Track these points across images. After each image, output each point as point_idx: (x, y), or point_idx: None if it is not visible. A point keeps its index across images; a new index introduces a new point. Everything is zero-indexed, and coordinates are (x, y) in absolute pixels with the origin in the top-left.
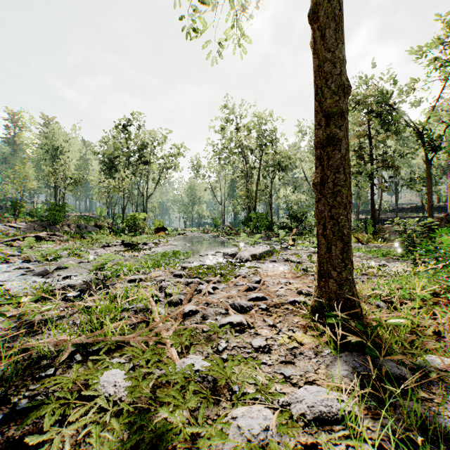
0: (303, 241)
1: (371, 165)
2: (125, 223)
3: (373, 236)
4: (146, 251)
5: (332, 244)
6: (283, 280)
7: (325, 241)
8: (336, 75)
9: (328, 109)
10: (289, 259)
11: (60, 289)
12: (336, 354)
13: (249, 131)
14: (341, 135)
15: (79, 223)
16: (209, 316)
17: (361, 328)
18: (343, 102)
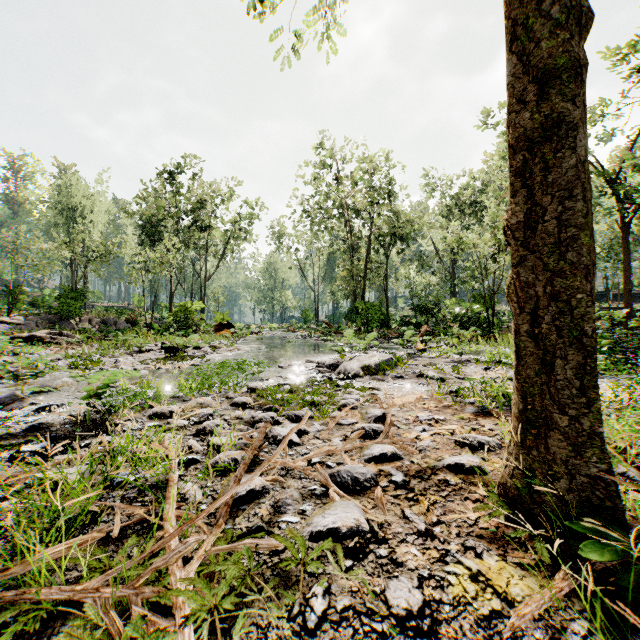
0: (438, 344)
1: None
2: (172, 317)
3: None
4: (197, 359)
5: (555, 355)
6: (423, 414)
7: (538, 348)
8: None
9: (546, 60)
10: (423, 374)
11: (19, 433)
12: (604, 636)
13: (355, 181)
14: (578, 114)
15: (105, 318)
16: (289, 505)
17: None
18: (580, 44)
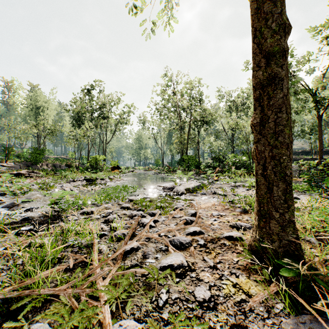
0: (224, 177)
1: None
2: (89, 163)
3: None
4: (102, 185)
5: (273, 184)
6: (215, 212)
7: (266, 181)
8: (278, 13)
9: (269, 48)
10: (216, 192)
11: (18, 221)
12: (290, 310)
13: (182, 94)
14: (283, 73)
15: (54, 163)
16: (150, 254)
17: (324, 285)
18: (285, 40)
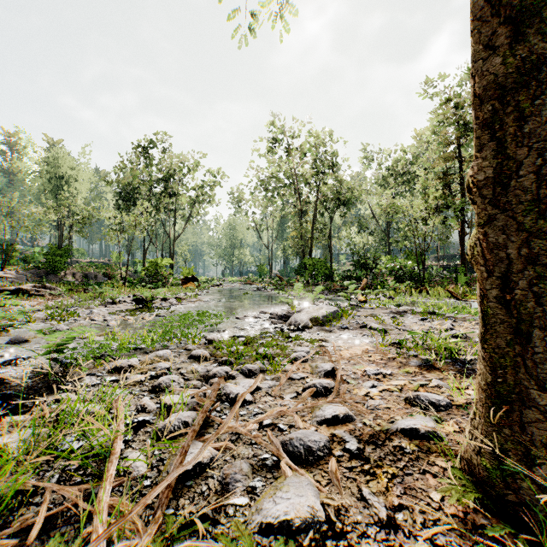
0: (376, 295)
1: (461, 197)
2: (144, 272)
3: (469, 289)
4: (163, 310)
5: (532, 324)
6: (371, 368)
7: (510, 316)
8: None
9: None
10: (366, 325)
11: None
12: None
13: (303, 153)
14: None
15: (87, 272)
16: (238, 481)
17: None
18: None
